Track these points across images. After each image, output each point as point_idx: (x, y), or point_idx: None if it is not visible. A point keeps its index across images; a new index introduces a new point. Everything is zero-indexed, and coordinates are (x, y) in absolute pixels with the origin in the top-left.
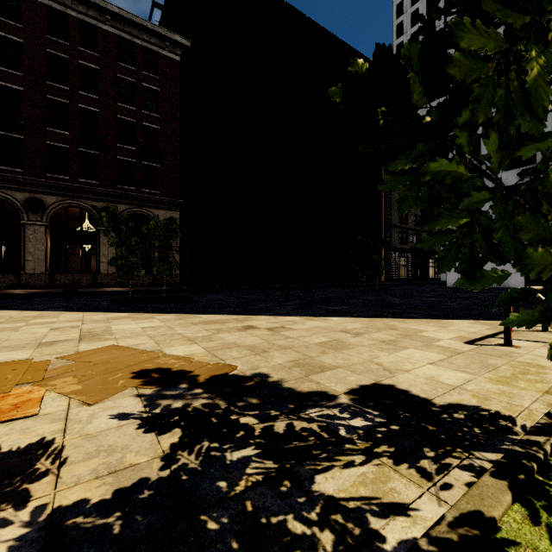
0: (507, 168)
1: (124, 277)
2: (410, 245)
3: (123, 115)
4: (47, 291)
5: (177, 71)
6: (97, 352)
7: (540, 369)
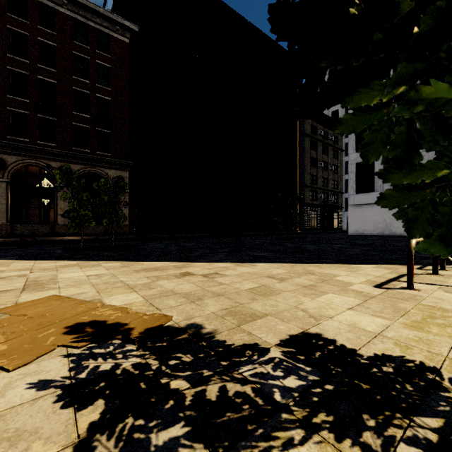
0: None
1: (76, 228)
2: (319, 201)
3: (79, 87)
4: (7, 240)
5: (126, 51)
6: (36, 303)
7: (444, 312)
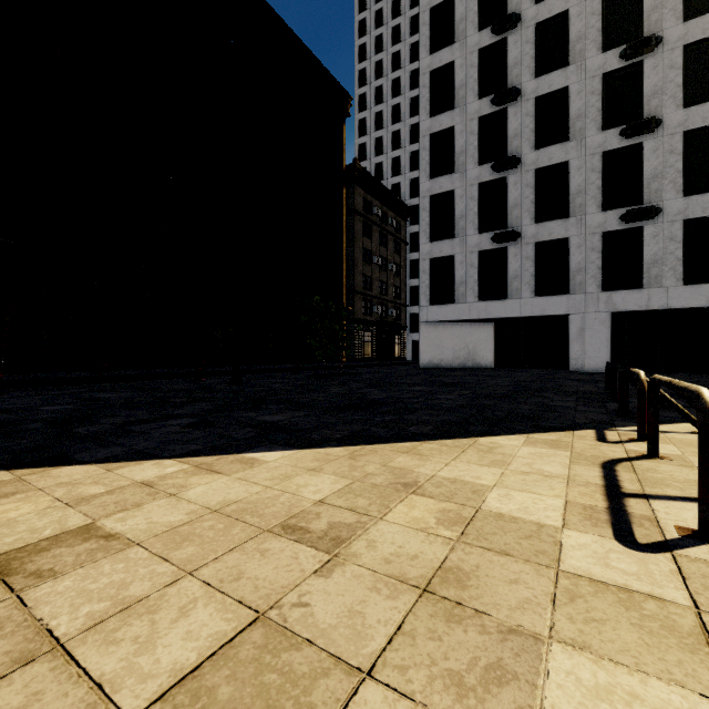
0: (481, 230)
1: None
2: (375, 317)
3: None
4: None
5: None
6: None
7: None
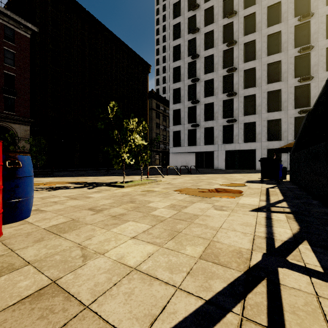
0: (189, 122)
1: None
2: (161, 149)
3: None
4: None
5: (28, 43)
6: (50, 182)
7: None
